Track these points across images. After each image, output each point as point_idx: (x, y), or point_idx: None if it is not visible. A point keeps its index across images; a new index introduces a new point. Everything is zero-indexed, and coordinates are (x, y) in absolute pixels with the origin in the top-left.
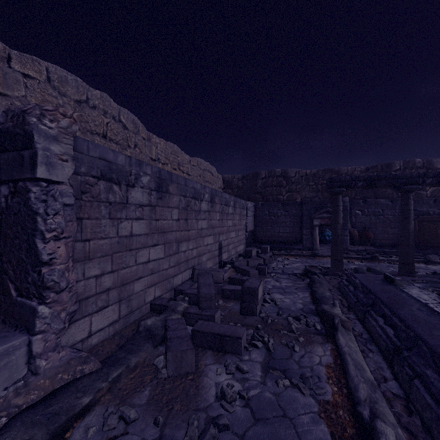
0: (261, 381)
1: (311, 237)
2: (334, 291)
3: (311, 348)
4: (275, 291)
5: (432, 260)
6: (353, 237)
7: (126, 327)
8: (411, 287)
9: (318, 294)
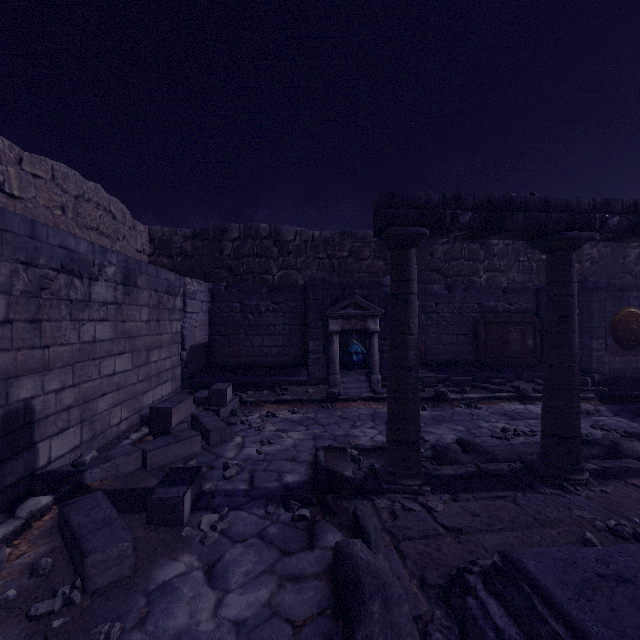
0: None
1: (325, 357)
2: None
3: None
4: None
5: (528, 393)
6: None
7: None
8: None
9: None
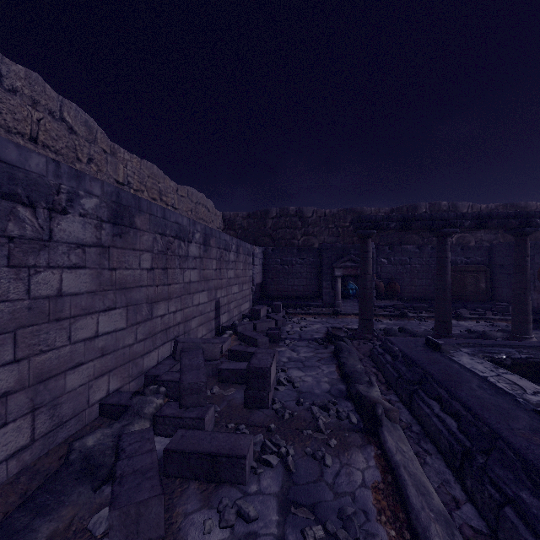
0: (278, 535)
1: (332, 291)
2: (366, 362)
3: (349, 458)
4: (292, 366)
5: (462, 315)
6: (379, 290)
7: (47, 454)
8: (459, 353)
9: (348, 368)
